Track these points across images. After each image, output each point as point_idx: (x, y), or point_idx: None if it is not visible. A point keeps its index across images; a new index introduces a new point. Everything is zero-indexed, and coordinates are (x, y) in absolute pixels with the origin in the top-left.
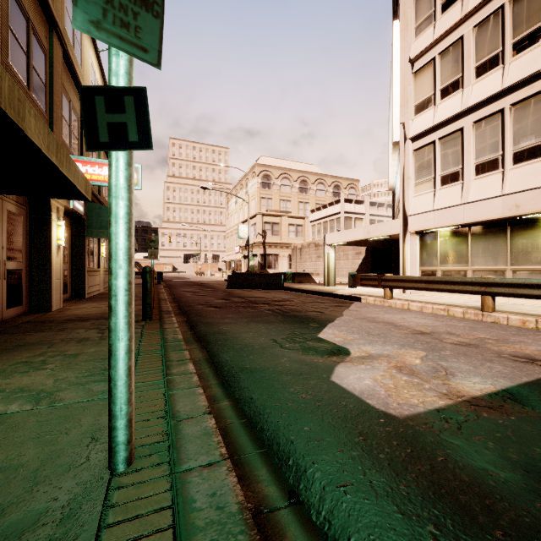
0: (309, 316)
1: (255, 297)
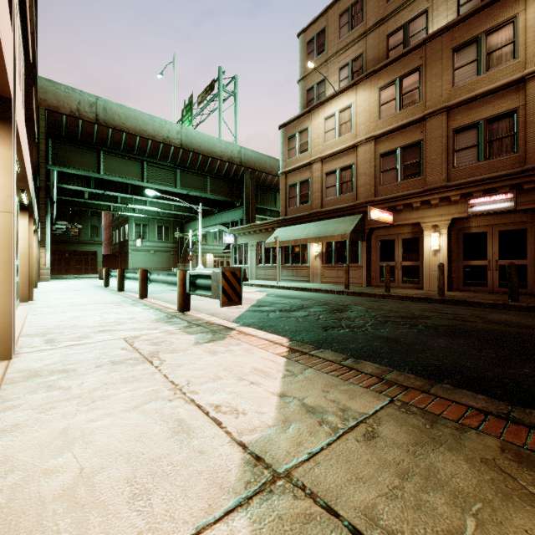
0: (280, 298)
1: (431, 320)
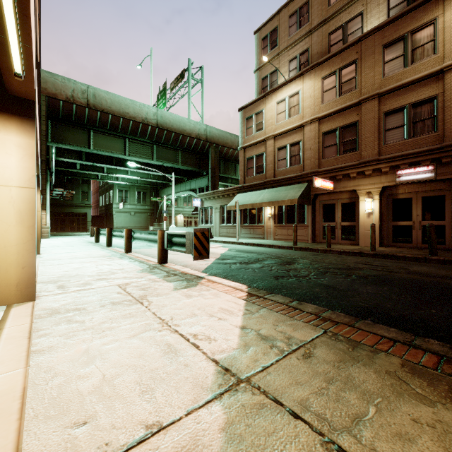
0: (240, 253)
1: (363, 271)
